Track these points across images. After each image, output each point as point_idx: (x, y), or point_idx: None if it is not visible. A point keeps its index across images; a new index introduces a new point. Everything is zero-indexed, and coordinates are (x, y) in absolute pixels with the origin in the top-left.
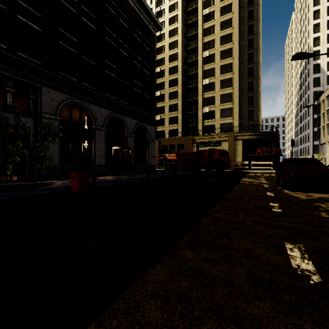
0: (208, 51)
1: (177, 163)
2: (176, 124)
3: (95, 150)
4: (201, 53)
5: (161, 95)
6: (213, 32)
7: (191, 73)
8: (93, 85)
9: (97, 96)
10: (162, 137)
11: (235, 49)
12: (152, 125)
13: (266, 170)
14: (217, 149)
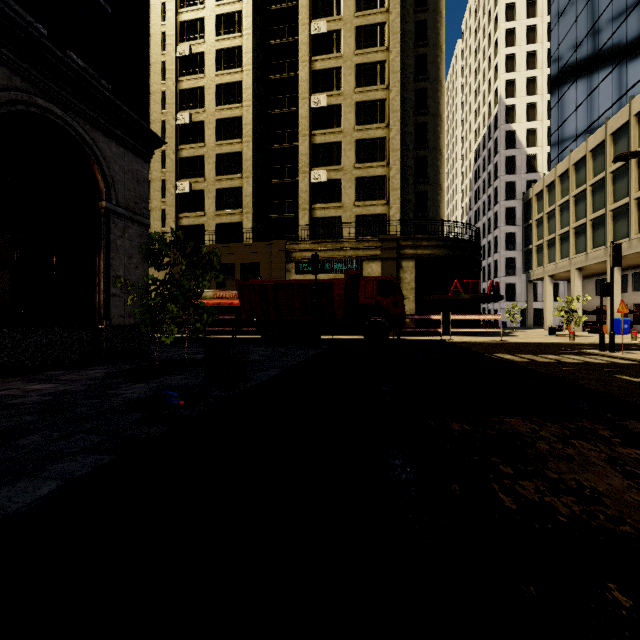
0: (325, 20)
1: (239, 317)
2: (236, 209)
3: None
4: (307, 22)
5: (192, 124)
6: None
7: (279, 75)
8: None
9: None
10: (197, 244)
11: (392, 27)
12: (130, 149)
13: (472, 337)
14: None
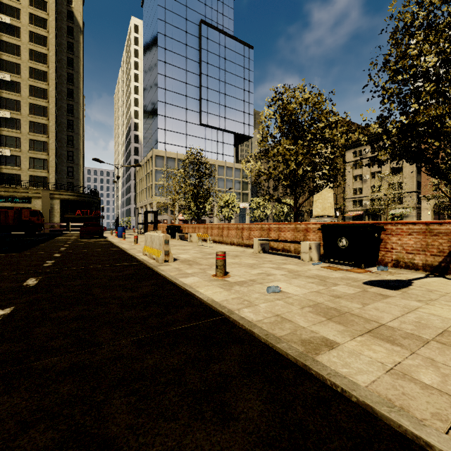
0: (9, 74)
1: None
2: None
3: None
4: None
5: None
6: (18, 53)
7: None
8: None
9: None
10: None
11: (51, 94)
12: None
13: None
14: (26, 207)
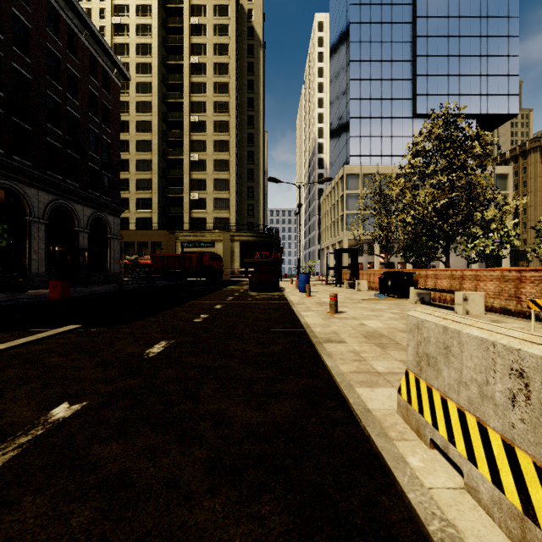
0: (198, 115)
1: (150, 269)
2: (148, 210)
3: (31, 252)
4: (188, 115)
5: (122, 160)
6: (205, 91)
7: (173, 138)
8: (28, 158)
9: (35, 176)
10: (125, 228)
11: (232, 124)
12: (115, 216)
13: None
14: (210, 252)
